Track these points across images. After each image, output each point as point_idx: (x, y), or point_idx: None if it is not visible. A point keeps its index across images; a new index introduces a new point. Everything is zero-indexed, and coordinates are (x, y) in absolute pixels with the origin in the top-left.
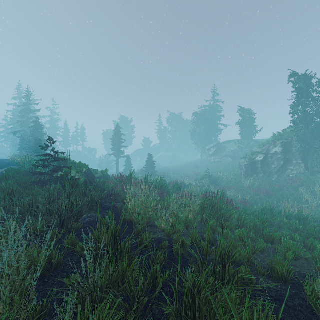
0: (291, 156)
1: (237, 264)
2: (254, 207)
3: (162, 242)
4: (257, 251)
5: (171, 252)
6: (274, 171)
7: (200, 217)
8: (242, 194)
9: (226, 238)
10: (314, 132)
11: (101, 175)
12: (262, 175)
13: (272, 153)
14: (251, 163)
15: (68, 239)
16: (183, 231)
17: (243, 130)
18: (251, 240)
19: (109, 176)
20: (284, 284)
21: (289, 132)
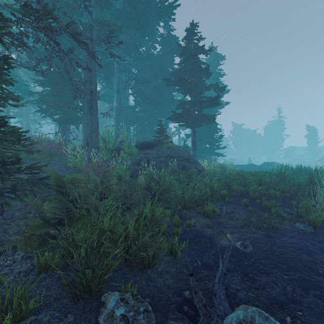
0: None
1: None
2: None
3: None
4: None
5: None
6: None
7: None
8: None
9: None
10: None
11: None
12: None
13: None
14: (322, 163)
15: None
16: None
17: (309, 141)
18: None
19: None
20: None
21: None
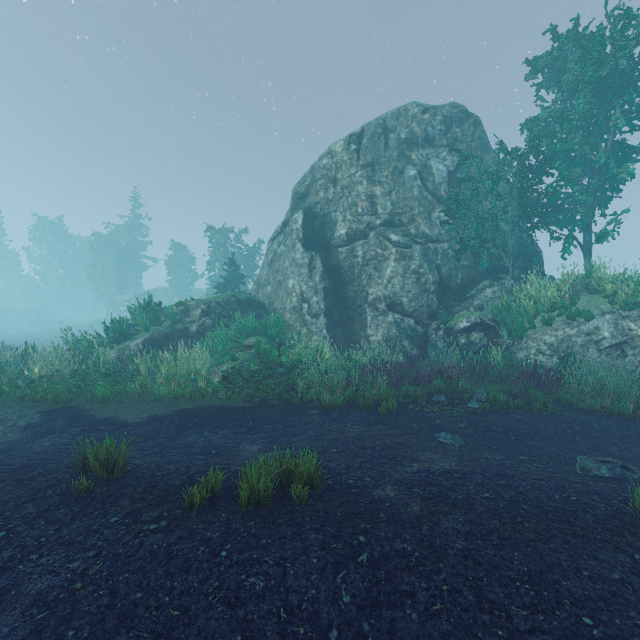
0: None
1: None
2: None
3: None
4: None
5: None
6: None
7: None
8: None
9: None
10: None
11: None
12: None
13: None
14: None
15: None
16: None
17: (175, 276)
18: None
19: None
20: None
21: None
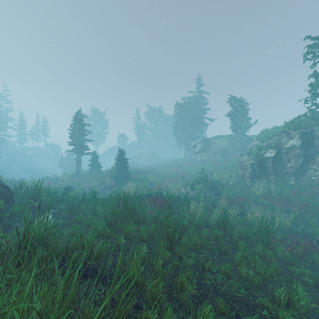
0: (313, 151)
1: None
2: None
3: None
4: None
5: None
6: (291, 171)
7: None
8: (279, 216)
9: None
10: None
11: None
12: (274, 177)
13: (287, 147)
14: (259, 161)
15: None
16: None
17: (234, 123)
18: None
19: None
20: None
21: (306, 120)
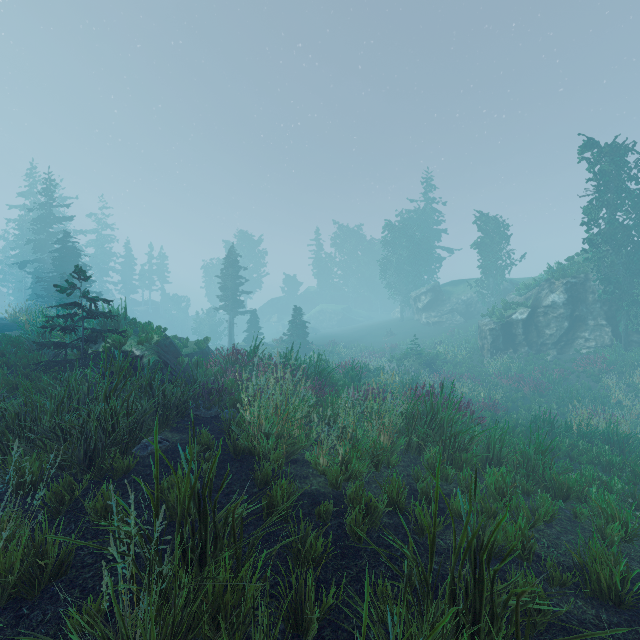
0: (584, 312)
1: (498, 557)
2: (512, 415)
3: (320, 502)
4: (540, 522)
5: (340, 528)
6: (551, 341)
7: (405, 440)
8: (487, 389)
9: (465, 490)
10: (631, 263)
11: (195, 349)
12: (526, 349)
13: (545, 306)
14: (504, 325)
15: (96, 498)
16: (369, 474)
17: (485, 260)
18: (519, 492)
19: (210, 351)
20: (614, 608)
21: (581, 263)
